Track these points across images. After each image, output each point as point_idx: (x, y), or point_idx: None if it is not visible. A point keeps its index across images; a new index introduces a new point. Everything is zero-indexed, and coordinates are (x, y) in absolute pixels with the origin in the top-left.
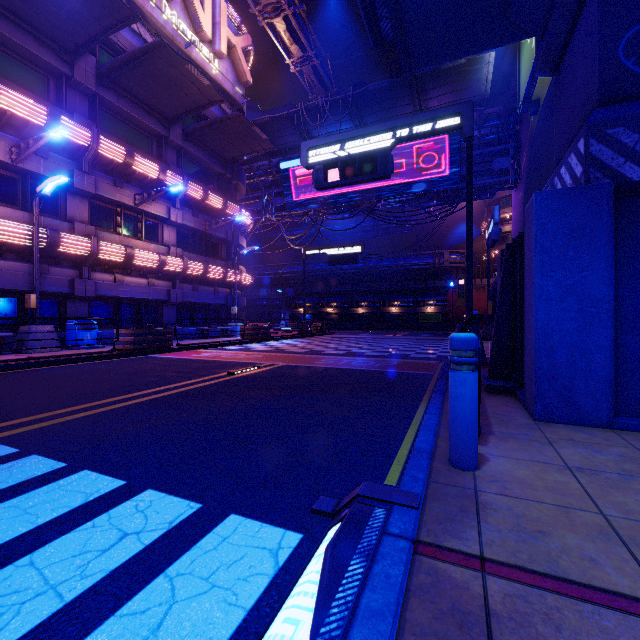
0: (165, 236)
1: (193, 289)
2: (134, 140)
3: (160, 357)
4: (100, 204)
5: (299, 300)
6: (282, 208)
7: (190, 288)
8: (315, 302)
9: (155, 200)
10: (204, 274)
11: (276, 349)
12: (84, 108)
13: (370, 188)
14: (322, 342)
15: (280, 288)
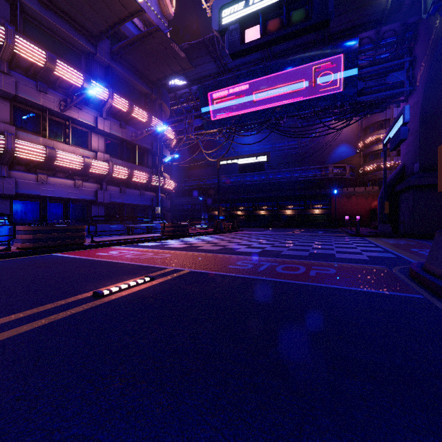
0: (93, 143)
1: (120, 191)
2: (62, 53)
3: (58, 256)
4: (24, 107)
5: (215, 205)
6: (200, 128)
7: (117, 190)
8: (227, 206)
9: (82, 108)
10: (130, 178)
11: (189, 246)
12: (5, 12)
13: (274, 106)
14: (234, 238)
15: (201, 196)
